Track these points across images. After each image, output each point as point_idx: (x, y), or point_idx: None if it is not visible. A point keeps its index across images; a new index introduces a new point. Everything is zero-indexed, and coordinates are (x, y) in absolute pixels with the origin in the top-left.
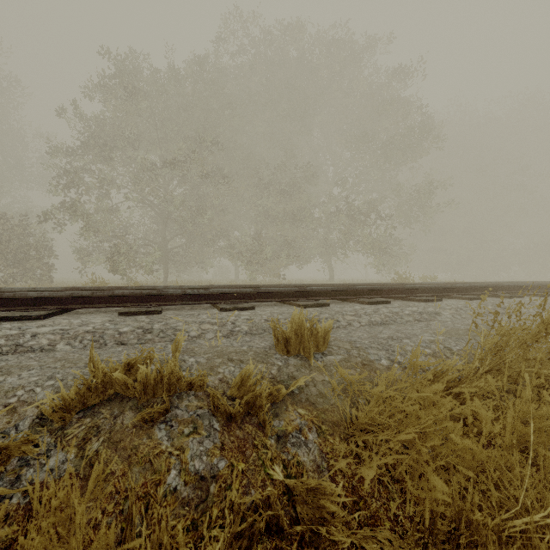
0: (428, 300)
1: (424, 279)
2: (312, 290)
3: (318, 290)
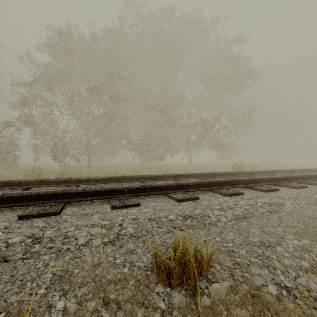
0: (269, 190)
1: (251, 166)
2: (184, 184)
3: (189, 184)
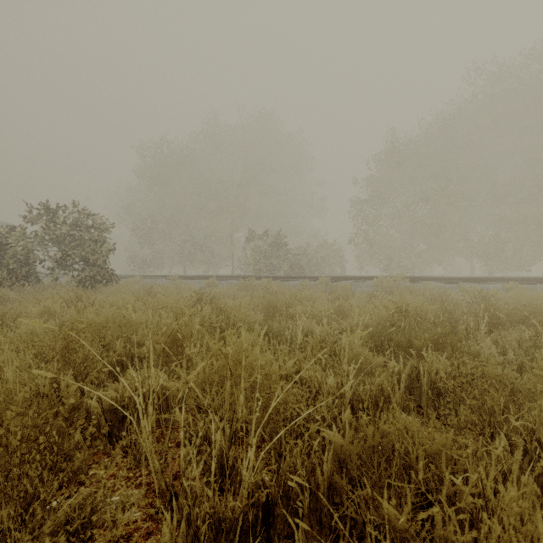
0: None
1: None
2: (528, 279)
3: (532, 279)
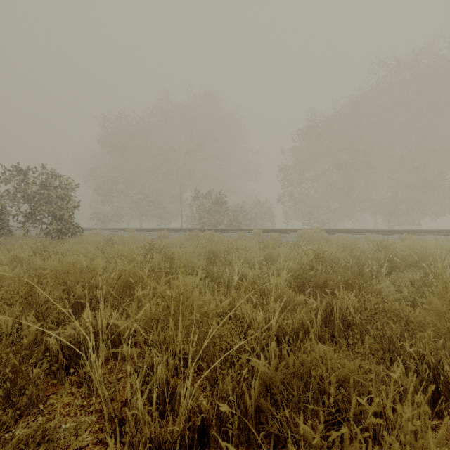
0: None
1: None
2: (419, 231)
3: (422, 231)
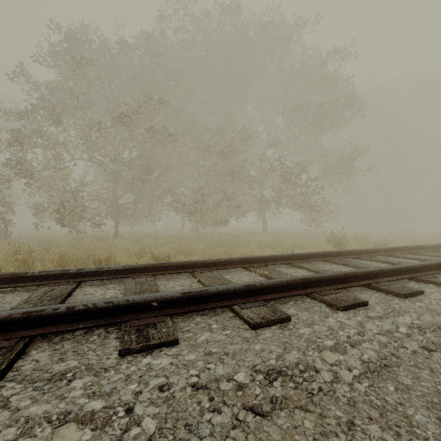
0: (409, 294)
1: (356, 238)
2: (262, 287)
3: (270, 286)
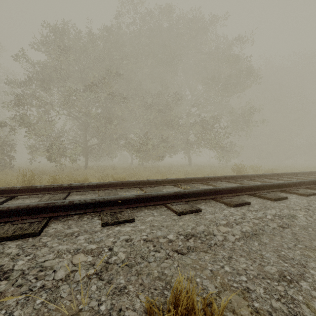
0: (277, 199)
1: (252, 168)
2: (185, 193)
3: (190, 193)
